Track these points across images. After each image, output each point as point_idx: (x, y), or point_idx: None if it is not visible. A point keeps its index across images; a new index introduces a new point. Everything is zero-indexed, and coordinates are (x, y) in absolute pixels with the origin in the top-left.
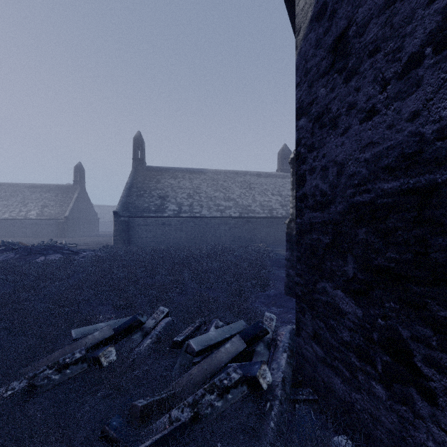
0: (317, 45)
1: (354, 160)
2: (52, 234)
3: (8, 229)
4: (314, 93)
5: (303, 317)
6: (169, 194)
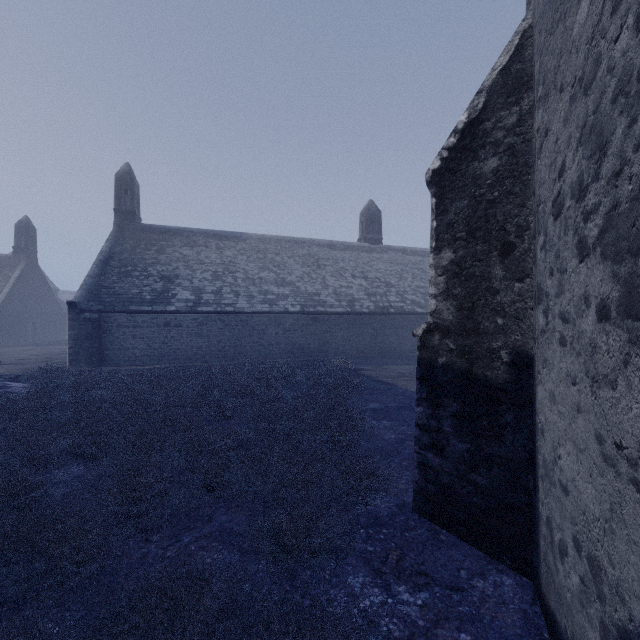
0: None
1: None
2: None
3: None
4: None
5: None
6: (180, 272)
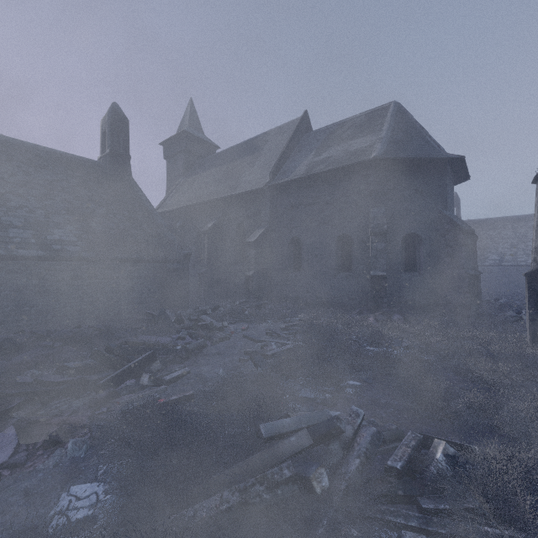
0: None
1: None
2: None
3: None
4: None
5: None
6: (488, 245)
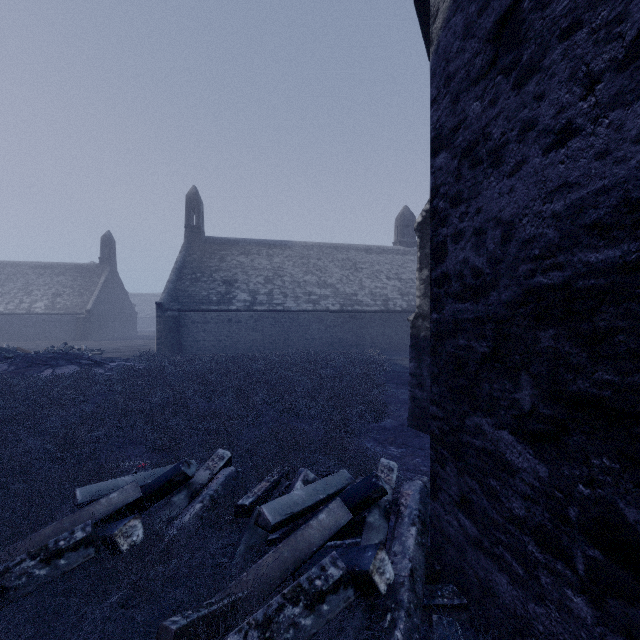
0: (466, 34)
1: (533, 215)
2: (68, 335)
3: (4, 328)
4: (461, 111)
5: (442, 470)
6: (238, 277)
